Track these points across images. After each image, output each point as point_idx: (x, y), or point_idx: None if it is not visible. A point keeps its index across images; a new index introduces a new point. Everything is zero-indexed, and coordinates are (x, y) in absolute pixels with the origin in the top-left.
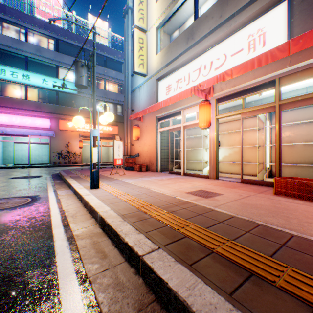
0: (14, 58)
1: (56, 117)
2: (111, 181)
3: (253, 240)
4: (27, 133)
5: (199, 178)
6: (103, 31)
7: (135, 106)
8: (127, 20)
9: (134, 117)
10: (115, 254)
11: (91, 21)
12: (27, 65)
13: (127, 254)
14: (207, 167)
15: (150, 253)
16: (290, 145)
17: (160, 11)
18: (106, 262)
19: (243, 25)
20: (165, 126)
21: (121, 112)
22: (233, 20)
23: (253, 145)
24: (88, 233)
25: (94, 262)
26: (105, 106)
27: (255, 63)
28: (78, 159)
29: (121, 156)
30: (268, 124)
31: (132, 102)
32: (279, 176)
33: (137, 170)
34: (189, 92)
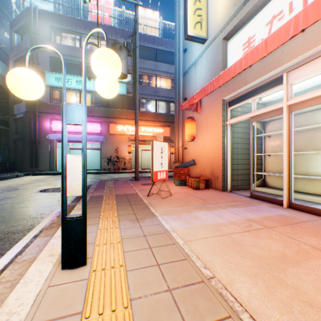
0: (70, 66)
1: (106, 121)
2: (136, 222)
3: None
4: (79, 138)
5: None
6: (154, 22)
7: (189, 92)
8: None
9: (187, 104)
10: None
11: (141, 14)
12: (80, 71)
13: None
14: None
15: None
16: None
17: None
18: None
19: None
20: (237, 115)
21: (172, 111)
22: None
23: None
24: None
25: None
26: (155, 106)
27: None
28: (126, 165)
29: (165, 165)
30: None
31: (185, 88)
32: None
33: (191, 187)
34: None
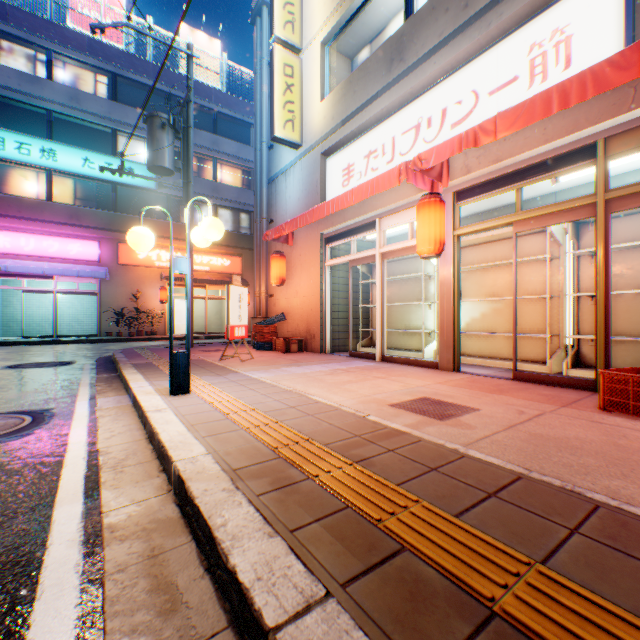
0: (24, 115)
1: (112, 238)
2: (220, 376)
3: (601, 563)
4: (51, 271)
5: (416, 368)
6: (212, 59)
7: (277, 212)
8: (260, 29)
9: (274, 234)
10: (203, 596)
11: (185, 37)
12: (51, 129)
13: (234, 604)
14: (433, 342)
15: (300, 617)
16: (623, 294)
17: (330, 6)
18: (172, 632)
19: (517, 23)
20: (340, 255)
21: (247, 228)
22: (495, 13)
23: (537, 296)
24: (143, 521)
25: (137, 629)
26: (215, 216)
27: (552, 102)
28: (157, 326)
29: (245, 319)
30: (572, 249)
31: (271, 204)
32: (606, 366)
33: (281, 351)
34: (395, 175)
